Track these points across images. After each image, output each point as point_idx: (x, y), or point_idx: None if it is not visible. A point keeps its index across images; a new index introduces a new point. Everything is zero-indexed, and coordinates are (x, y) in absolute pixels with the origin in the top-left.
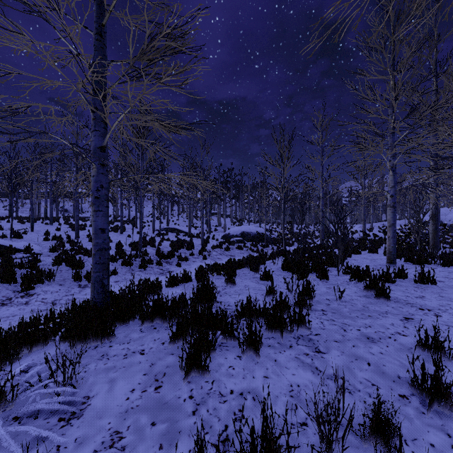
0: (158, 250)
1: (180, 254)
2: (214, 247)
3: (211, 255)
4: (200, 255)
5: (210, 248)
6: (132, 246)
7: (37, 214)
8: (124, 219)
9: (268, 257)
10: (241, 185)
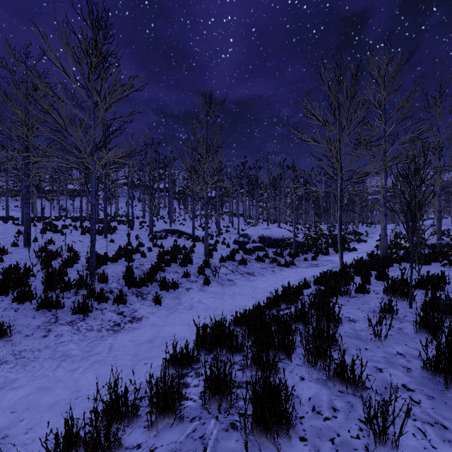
0: (126, 270)
1: (163, 278)
2: (223, 259)
3: (219, 273)
4: (201, 274)
5: (217, 260)
6: (87, 263)
7: (33, 213)
8: (123, 219)
9: (331, 296)
10: (256, 179)
